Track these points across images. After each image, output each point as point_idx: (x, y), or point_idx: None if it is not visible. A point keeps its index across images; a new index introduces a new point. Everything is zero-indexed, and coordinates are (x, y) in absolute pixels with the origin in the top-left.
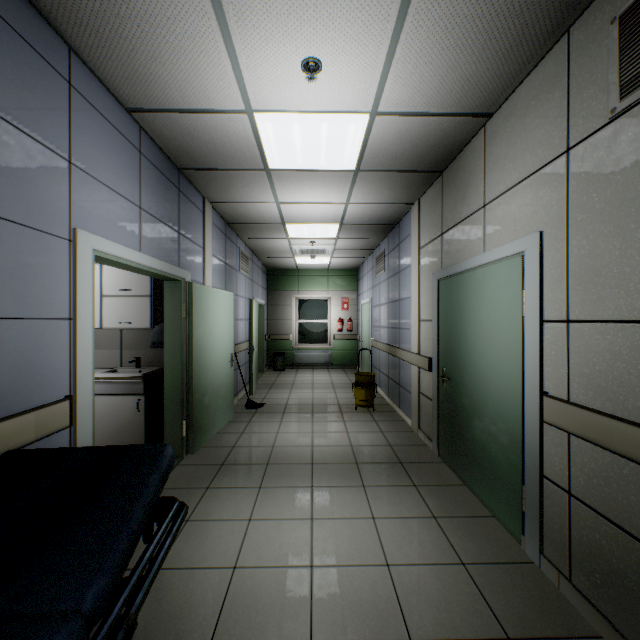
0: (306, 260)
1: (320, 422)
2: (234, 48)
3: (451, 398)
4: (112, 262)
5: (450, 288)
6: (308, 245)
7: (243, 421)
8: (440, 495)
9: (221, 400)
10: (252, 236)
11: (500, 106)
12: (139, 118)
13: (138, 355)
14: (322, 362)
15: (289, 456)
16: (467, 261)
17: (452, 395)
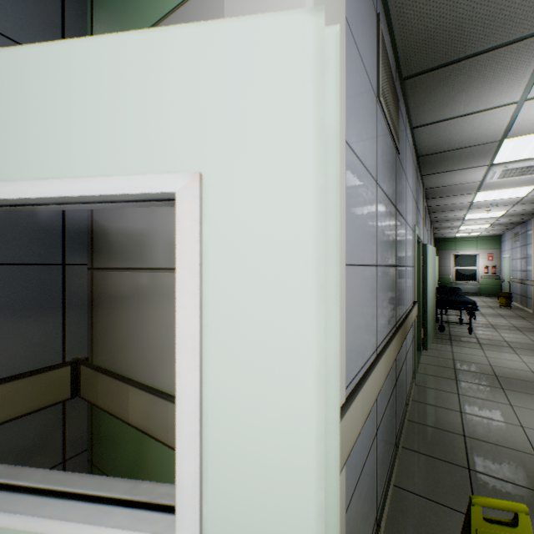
0: (463, 234)
1: (480, 309)
2: (468, 211)
3: None
4: None
5: None
6: (468, 230)
7: None
8: None
9: None
10: (439, 230)
11: None
12: (431, 218)
13: None
14: (472, 292)
15: None
16: None
17: None
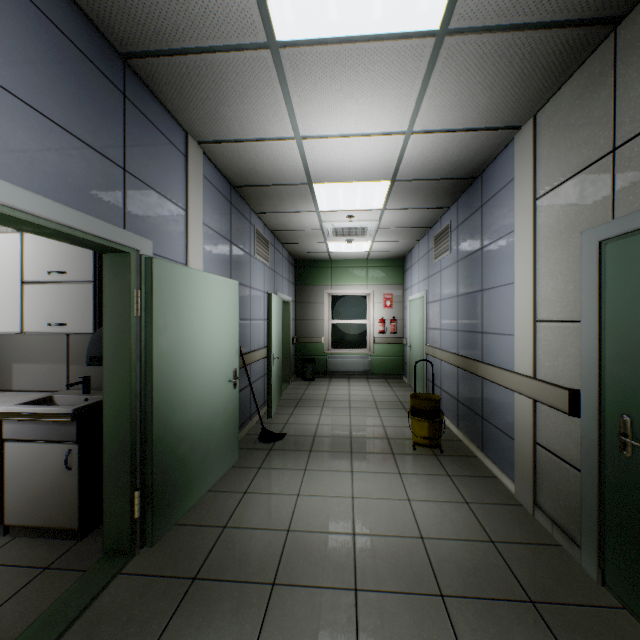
0: (341, 246)
1: (363, 474)
2: None
3: None
4: None
5: None
6: (344, 222)
7: (251, 466)
8: None
9: (215, 440)
10: (270, 209)
11: None
12: None
13: (91, 373)
14: (360, 370)
15: (313, 562)
16: None
17: None
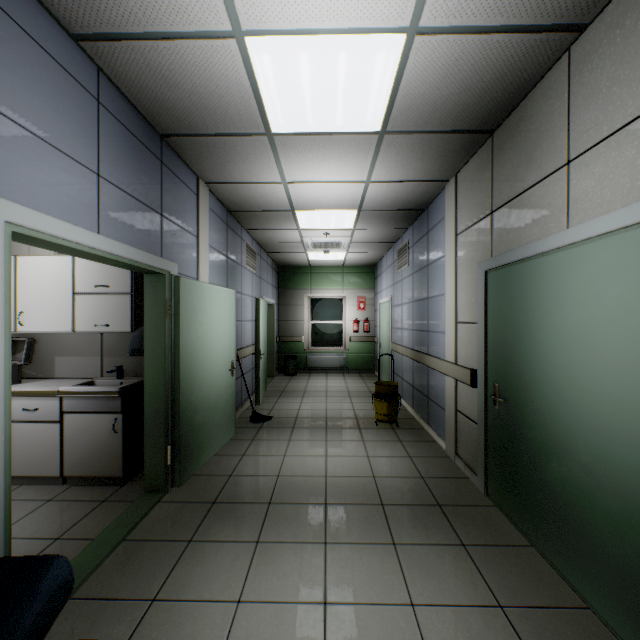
0: (319, 256)
1: (335, 442)
2: None
3: (508, 425)
4: (51, 244)
5: (506, 281)
6: (321, 237)
7: (246, 439)
8: (501, 564)
9: (219, 416)
10: (258, 227)
11: (602, 9)
12: (92, 52)
13: (121, 363)
14: (336, 366)
15: (297, 491)
16: (537, 243)
17: (509, 421)
